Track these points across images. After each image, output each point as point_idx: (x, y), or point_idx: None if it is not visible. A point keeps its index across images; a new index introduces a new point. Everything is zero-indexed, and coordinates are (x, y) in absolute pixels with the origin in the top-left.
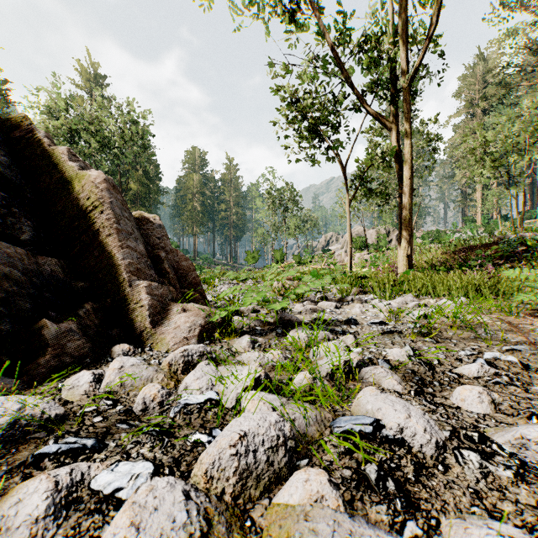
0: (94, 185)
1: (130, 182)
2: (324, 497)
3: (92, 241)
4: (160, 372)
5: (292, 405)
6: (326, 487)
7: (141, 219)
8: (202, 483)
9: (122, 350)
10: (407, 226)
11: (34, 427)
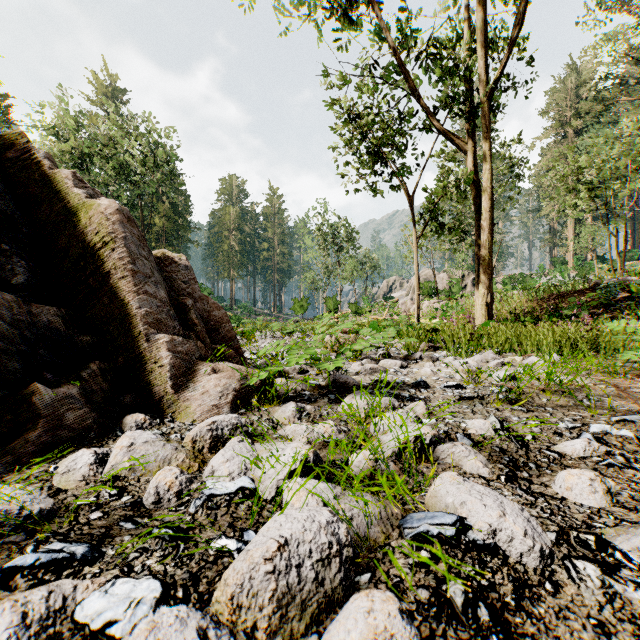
0: (104, 216)
1: (155, 217)
2: (393, 636)
3: (102, 286)
4: (180, 451)
5: (349, 498)
6: (397, 622)
7: (164, 259)
8: (226, 613)
9: (135, 422)
10: (486, 268)
11: (9, 527)
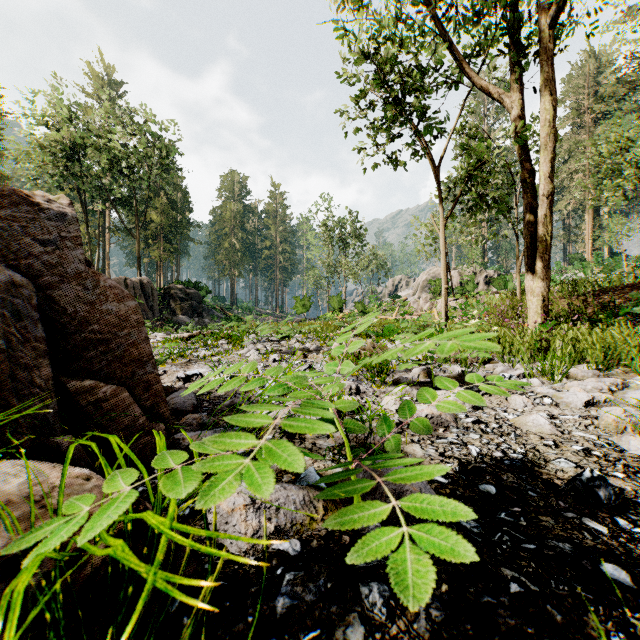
0: None
1: (152, 213)
2: None
3: None
4: None
5: None
6: None
7: None
8: None
9: None
10: (543, 252)
11: None
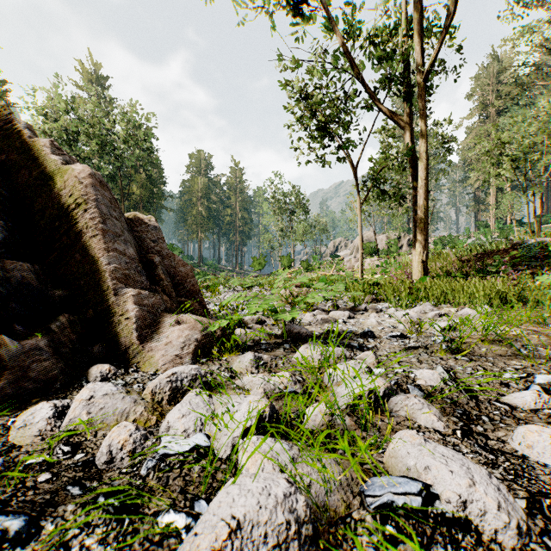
0: (78, 180)
1: (133, 186)
2: None
3: (75, 244)
4: (139, 404)
5: (307, 460)
6: None
7: (134, 220)
8: None
9: (100, 372)
10: (422, 230)
11: None
